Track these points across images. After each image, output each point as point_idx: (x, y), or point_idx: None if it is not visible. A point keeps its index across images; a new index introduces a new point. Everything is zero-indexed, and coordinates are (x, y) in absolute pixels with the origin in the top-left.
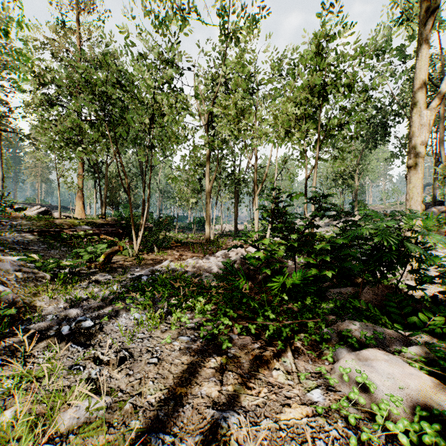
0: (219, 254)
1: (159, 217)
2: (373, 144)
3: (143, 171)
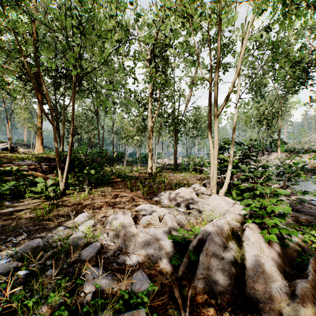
0: (161, 196)
1: (100, 152)
2: (294, 90)
3: (97, 115)
